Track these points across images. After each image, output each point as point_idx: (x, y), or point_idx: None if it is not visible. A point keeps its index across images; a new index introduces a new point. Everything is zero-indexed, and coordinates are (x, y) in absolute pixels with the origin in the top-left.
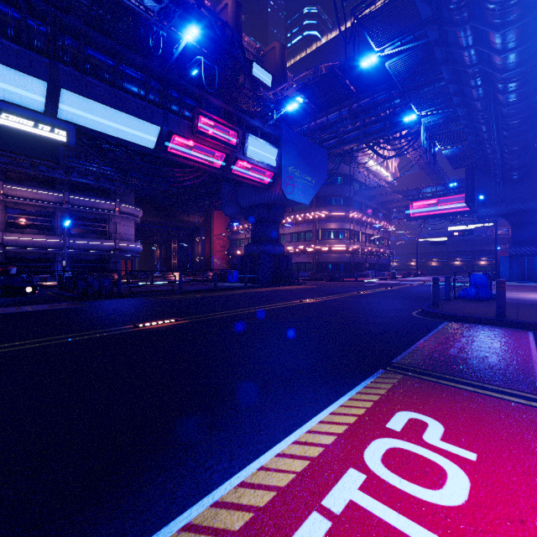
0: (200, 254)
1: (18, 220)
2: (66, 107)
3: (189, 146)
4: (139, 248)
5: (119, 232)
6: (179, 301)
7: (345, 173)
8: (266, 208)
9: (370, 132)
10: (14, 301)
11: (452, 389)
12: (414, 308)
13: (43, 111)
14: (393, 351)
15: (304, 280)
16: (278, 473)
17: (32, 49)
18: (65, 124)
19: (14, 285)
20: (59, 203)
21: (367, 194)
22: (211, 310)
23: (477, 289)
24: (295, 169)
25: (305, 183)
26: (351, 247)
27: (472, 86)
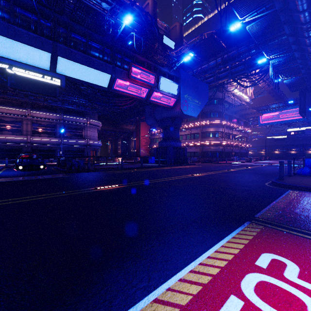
0: (133, 147)
1: (38, 129)
2: (61, 67)
3: (126, 85)
4: (100, 144)
5: (89, 135)
6: (121, 174)
7: (219, 97)
8: (171, 120)
9: (235, 71)
10: (35, 173)
11: (301, 238)
12: (266, 180)
13: (49, 69)
14: (255, 209)
15: (193, 162)
16: (180, 294)
17: (43, 36)
18: (60, 75)
19: (34, 164)
20: (58, 120)
21: (233, 110)
22: (139, 179)
23: (310, 168)
24: (188, 96)
25: (195, 104)
26: (223, 142)
27: (306, 36)
